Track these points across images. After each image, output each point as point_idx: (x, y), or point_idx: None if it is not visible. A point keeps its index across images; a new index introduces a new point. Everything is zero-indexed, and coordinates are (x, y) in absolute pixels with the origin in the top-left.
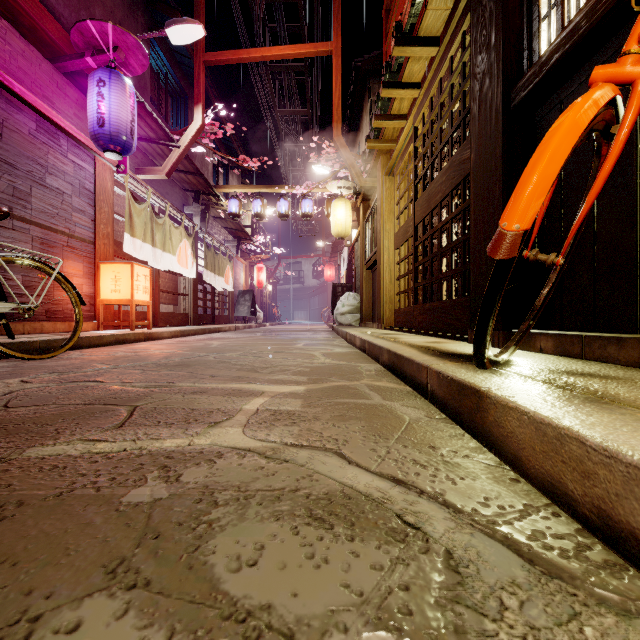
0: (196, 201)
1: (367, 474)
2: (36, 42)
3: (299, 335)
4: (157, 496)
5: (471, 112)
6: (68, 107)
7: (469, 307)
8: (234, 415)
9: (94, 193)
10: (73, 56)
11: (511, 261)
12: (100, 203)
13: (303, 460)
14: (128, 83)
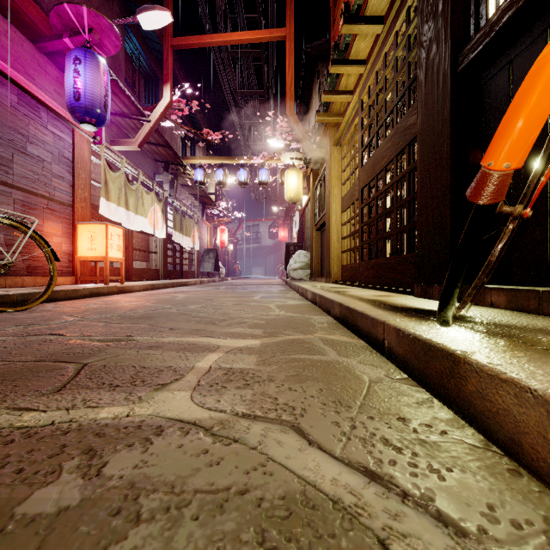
0: (166, 170)
1: (332, 462)
2: (19, 24)
3: (256, 288)
4: (64, 502)
5: (417, 79)
6: (48, 84)
7: (414, 263)
8: (185, 375)
9: (72, 161)
10: (52, 37)
11: (494, 207)
12: (78, 170)
13: (255, 439)
14: (102, 61)
